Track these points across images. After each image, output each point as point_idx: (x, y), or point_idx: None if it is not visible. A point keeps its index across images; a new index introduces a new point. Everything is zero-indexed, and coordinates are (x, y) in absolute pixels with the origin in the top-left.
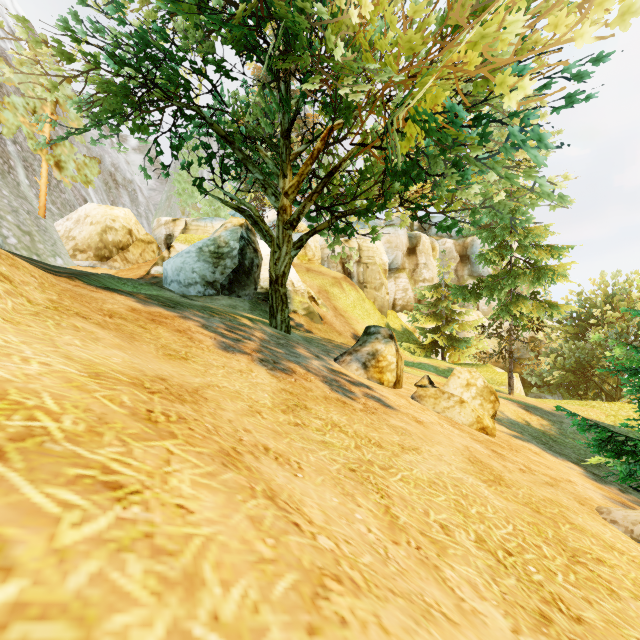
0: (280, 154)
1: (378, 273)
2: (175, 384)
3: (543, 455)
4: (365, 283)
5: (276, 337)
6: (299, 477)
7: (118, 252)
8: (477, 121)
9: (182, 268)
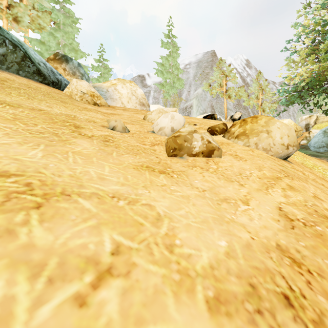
0: None
1: None
2: None
3: None
4: None
5: None
6: None
7: None
8: None
9: (316, 141)
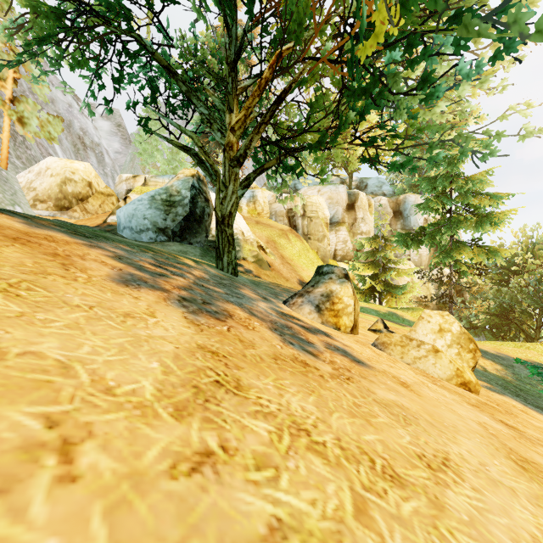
0: (226, 87)
1: (321, 226)
2: None
3: (531, 413)
4: (309, 235)
5: (219, 277)
6: None
7: (78, 203)
8: (452, 20)
9: (134, 215)
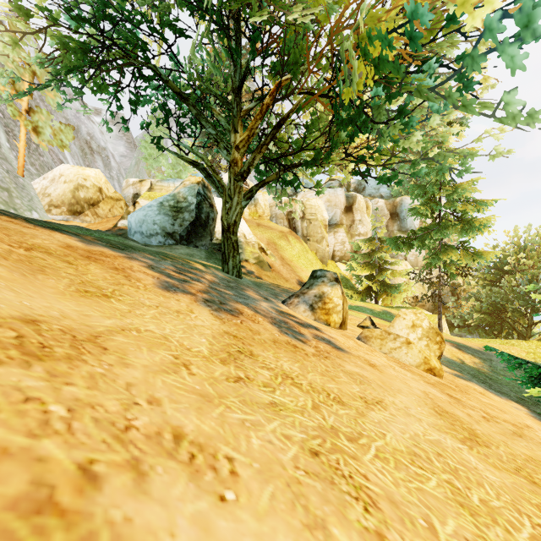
0: (231, 110)
1: (319, 228)
2: (55, 328)
3: (488, 395)
4: (308, 236)
5: (227, 280)
6: (228, 502)
7: (89, 208)
8: (423, 67)
9: (144, 220)
